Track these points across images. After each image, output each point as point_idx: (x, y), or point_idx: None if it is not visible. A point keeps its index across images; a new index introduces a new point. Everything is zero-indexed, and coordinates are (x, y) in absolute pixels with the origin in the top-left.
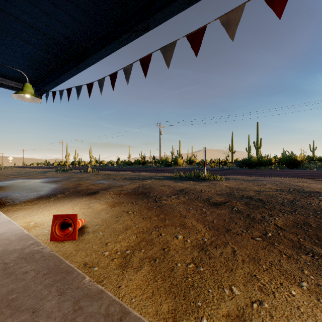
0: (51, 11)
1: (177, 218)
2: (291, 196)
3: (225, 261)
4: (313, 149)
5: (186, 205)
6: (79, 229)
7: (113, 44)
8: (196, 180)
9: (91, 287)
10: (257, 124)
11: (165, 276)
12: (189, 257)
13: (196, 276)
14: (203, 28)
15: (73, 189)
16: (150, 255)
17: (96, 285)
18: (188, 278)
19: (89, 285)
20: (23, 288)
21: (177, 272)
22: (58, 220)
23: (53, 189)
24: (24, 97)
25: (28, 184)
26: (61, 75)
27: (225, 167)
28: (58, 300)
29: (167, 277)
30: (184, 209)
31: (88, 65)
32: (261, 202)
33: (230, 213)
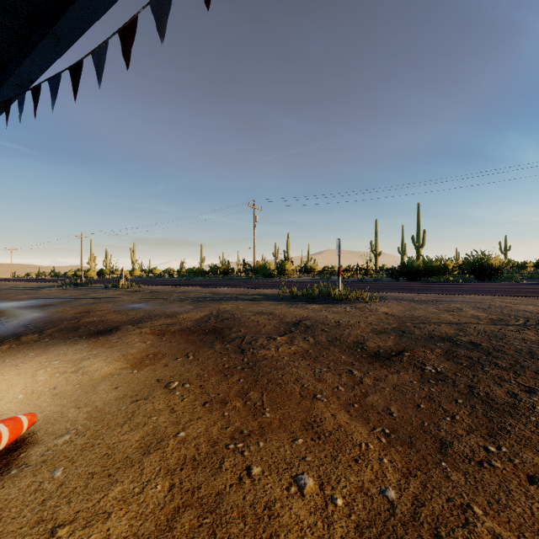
0: None
1: (295, 401)
2: (537, 336)
3: None
4: (505, 249)
5: (313, 359)
6: (7, 449)
7: None
8: (324, 302)
9: None
10: (418, 206)
11: None
12: None
13: None
14: None
15: (70, 322)
16: None
17: None
18: None
19: None
20: None
21: None
22: None
23: (27, 322)
24: None
25: None
26: (22, 60)
27: (368, 279)
28: None
29: None
30: (310, 372)
31: (78, 27)
32: (482, 351)
33: (423, 381)
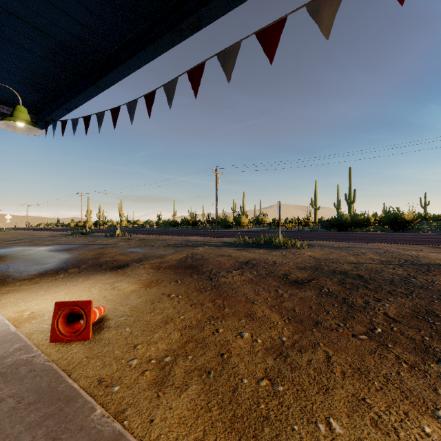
0: None
1: (242, 304)
2: (403, 271)
3: (315, 375)
4: (424, 204)
5: (255, 284)
6: (96, 322)
7: (148, 50)
8: (268, 248)
9: (104, 427)
10: (350, 169)
11: (224, 401)
12: (261, 368)
13: (272, 401)
14: (280, 20)
15: (93, 261)
16: (201, 364)
17: (112, 423)
18: (260, 405)
19: (100, 424)
20: None
21: (242, 394)
22: (62, 310)
23: (64, 261)
24: (16, 126)
25: (29, 253)
26: (74, 97)
27: (306, 229)
28: None
29: (227, 404)
30: (252, 290)
31: (112, 81)
32: (362, 280)
33: (318, 296)
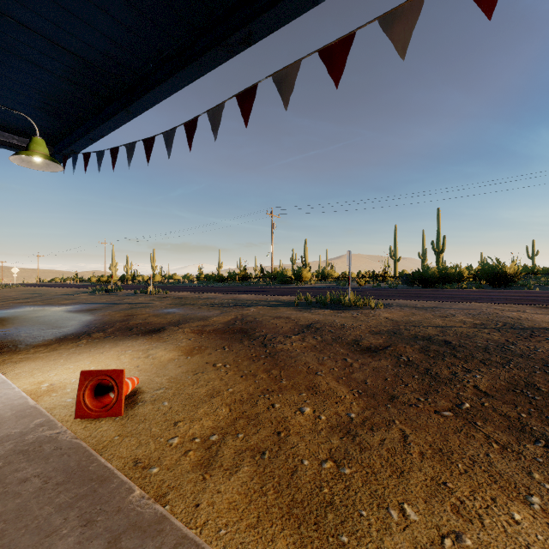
0: (79, 8)
1: (303, 376)
2: (501, 337)
3: (389, 456)
4: (532, 254)
5: (318, 351)
6: (128, 395)
7: (190, 69)
8: (335, 308)
9: (144, 510)
10: (438, 211)
11: (281, 484)
12: (325, 448)
13: (337, 485)
14: (348, 36)
15: (121, 323)
16: (254, 444)
17: (154, 504)
18: (323, 489)
19: (140, 505)
20: (17, 512)
21: (303, 477)
22: (89, 381)
23: (86, 323)
24: (32, 161)
25: (43, 315)
26: (99, 125)
27: (384, 286)
28: (80, 535)
29: (284, 487)
30: (315, 359)
31: (145, 106)
32: (449, 347)
33: (395, 366)
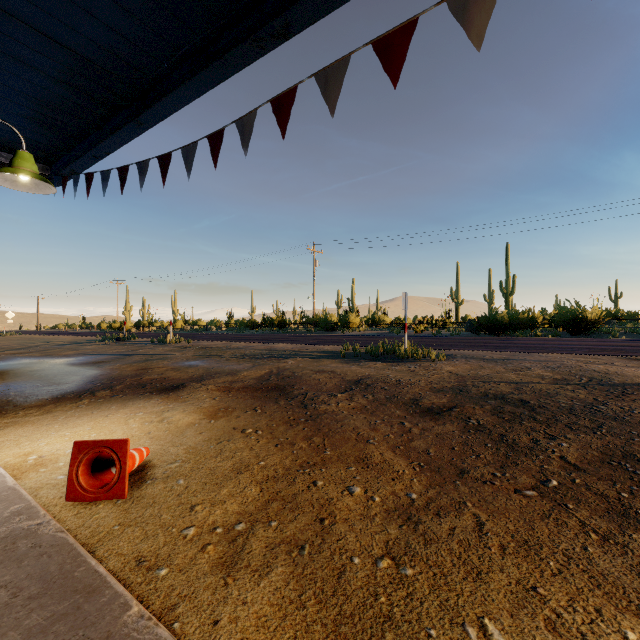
0: None
1: (351, 444)
2: (587, 395)
3: (461, 551)
4: (615, 296)
5: (370, 413)
6: (135, 470)
7: (213, 69)
8: (389, 360)
9: (142, 635)
10: (507, 246)
11: (324, 591)
12: (380, 540)
13: (397, 591)
14: (409, 23)
15: (133, 379)
16: (291, 535)
17: (155, 627)
18: (379, 598)
19: (136, 629)
20: None
21: (352, 580)
22: (84, 454)
23: (91, 379)
24: (18, 181)
25: (40, 368)
26: (104, 139)
27: (444, 333)
28: None
29: (329, 595)
30: (366, 423)
31: (160, 116)
32: (527, 407)
33: (463, 431)
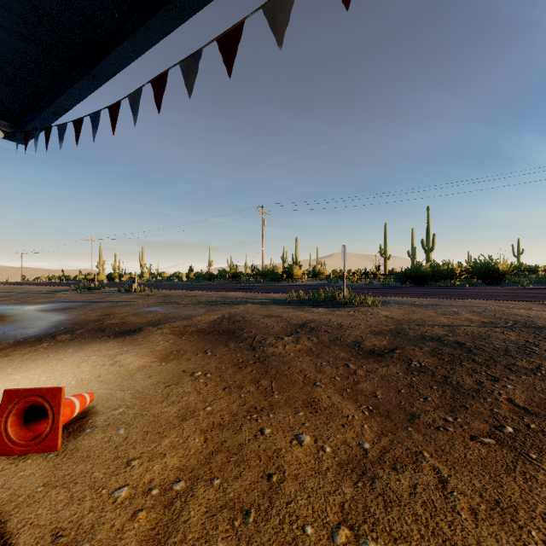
0: None
1: (298, 387)
2: (517, 337)
3: (428, 517)
4: (518, 252)
5: (315, 355)
6: (77, 417)
7: (162, 16)
8: (330, 306)
9: None
10: (428, 209)
11: None
12: (335, 502)
13: None
14: None
15: (95, 324)
16: (235, 496)
17: None
18: None
19: None
20: None
21: None
22: (14, 403)
23: (55, 324)
24: None
25: (11, 314)
26: (61, 94)
27: (376, 283)
28: None
29: None
30: (312, 365)
31: (113, 69)
32: (464, 349)
33: (407, 373)
